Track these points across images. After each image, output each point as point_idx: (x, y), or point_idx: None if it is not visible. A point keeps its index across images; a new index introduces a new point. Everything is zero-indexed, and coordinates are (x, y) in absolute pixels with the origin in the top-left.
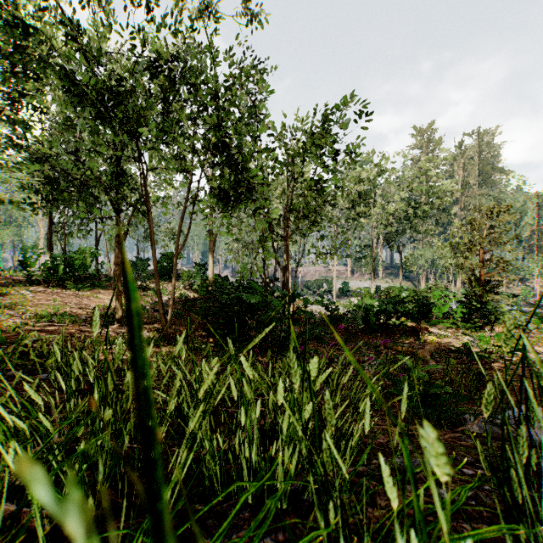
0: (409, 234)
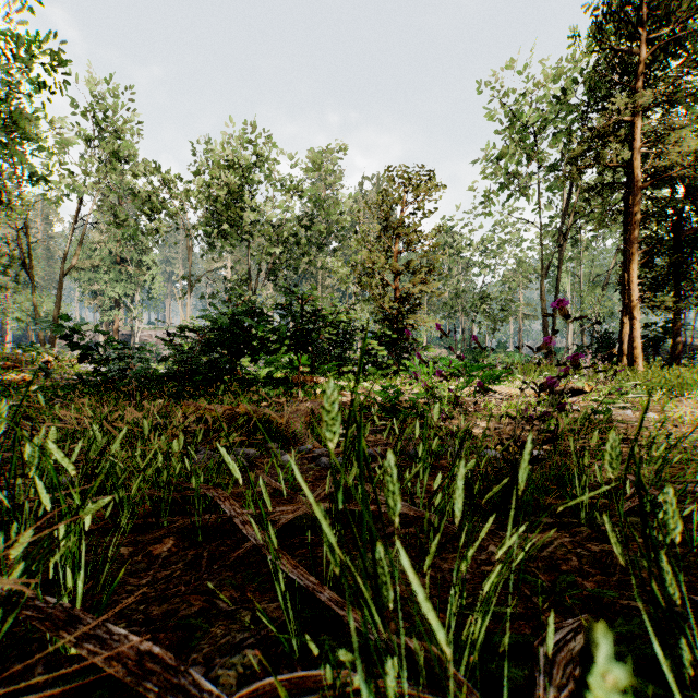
0: (303, 272)
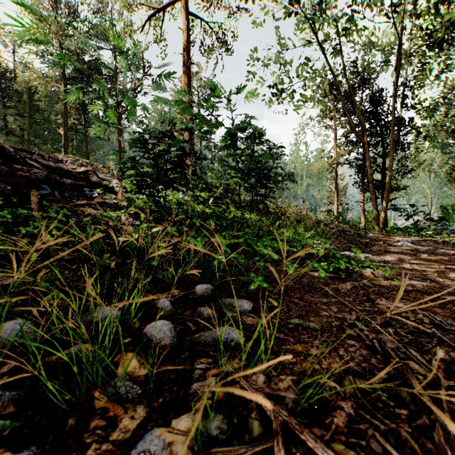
0: None
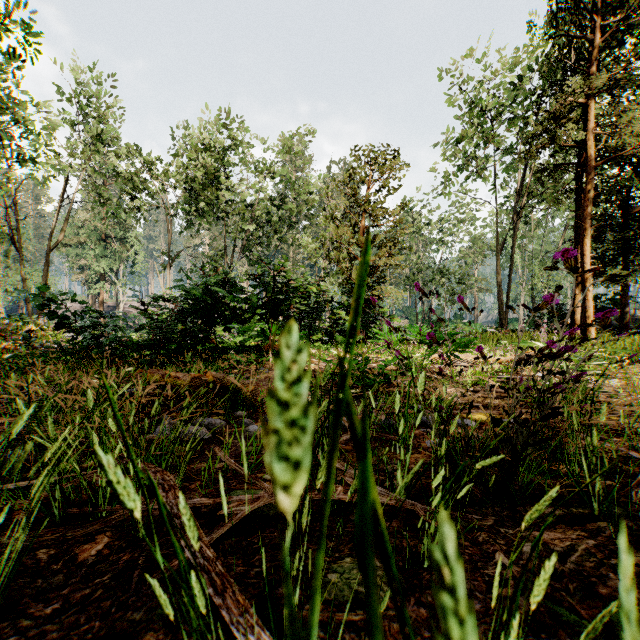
0: (275, 248)
